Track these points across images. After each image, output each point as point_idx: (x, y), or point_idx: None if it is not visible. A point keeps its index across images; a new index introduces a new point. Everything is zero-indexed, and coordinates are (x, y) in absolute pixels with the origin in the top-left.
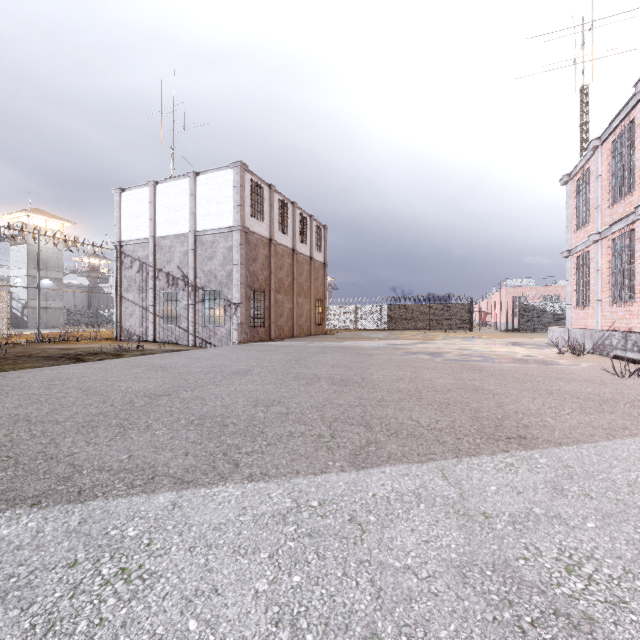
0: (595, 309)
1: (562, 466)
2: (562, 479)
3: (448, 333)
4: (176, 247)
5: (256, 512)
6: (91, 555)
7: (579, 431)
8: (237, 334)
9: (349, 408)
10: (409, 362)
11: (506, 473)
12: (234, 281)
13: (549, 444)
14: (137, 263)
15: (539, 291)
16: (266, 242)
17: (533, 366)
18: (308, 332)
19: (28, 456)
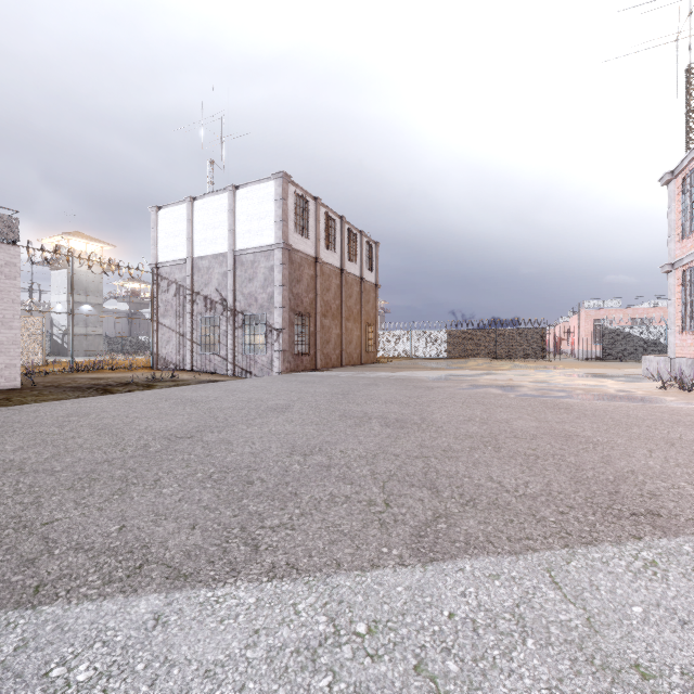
0: None
1: None
2: None
3: (518, 362)
4: (214, 268)
5: (272, 641)
6: None
7: None
8: (279, 363)
9: (407, 460)
10: (477, 398)
11: (650, 580)
12: (276, 304)
13: None
14: (174, 286)
15: (626, 314)
16: (311, 261)
17: (634, 405)
18: (358, 361)
19: None
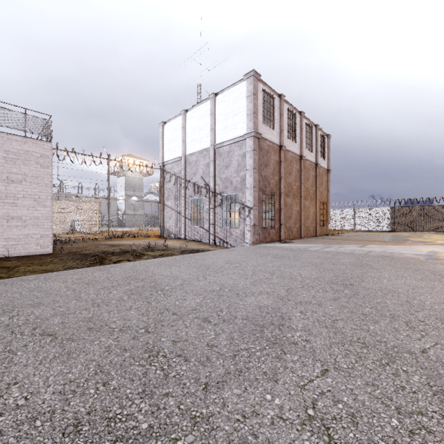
0: None
1: None
2: None
3: None
4: (200, 161)
5: None
6: None
7: None
8: (250, 235)
9: None
10: None
11: None
12: (247, 185)
13: None
14: (173, 177)
15: None
16: (276, 148)
17: None
18: (313, 233)
19: None
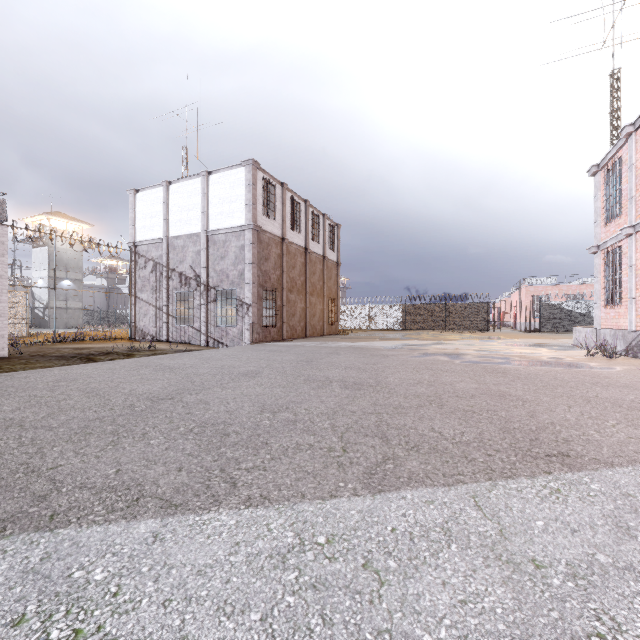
0: (628, 308)
1: (621, 494)
2: (624, 513)
3: (465, 333)
4: (189, 247)
5: (250, 550)
6: (43, 608)
7: (631, 448)
8: (249, 334)
9: (363, 416)
10: (426, 364)
11: (553, 502)
12: (246, 280)
13: (599, 464)
14: (151, 263)
15: (561, 290)
16: (278, 241)
17: (562, 369)
18: (321, 332)
19: (9, 468)
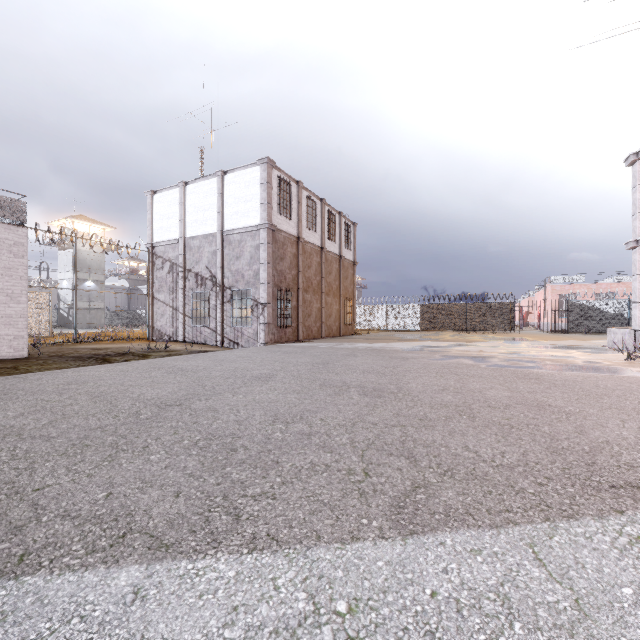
0: None
1: None
2: None
3: (487, 334)
4: (204, 247)
5: (251, 620)
6: None
7: None
8: (264, 335)
9: (385, 429)
10: (450, 368)
11: (637, 558)
12: (261, 280)
13: None
14: (168, 264)
15: (590, 288)
16: (294, 240)
17: (602, 375)
18: (337, 333)
19: None
